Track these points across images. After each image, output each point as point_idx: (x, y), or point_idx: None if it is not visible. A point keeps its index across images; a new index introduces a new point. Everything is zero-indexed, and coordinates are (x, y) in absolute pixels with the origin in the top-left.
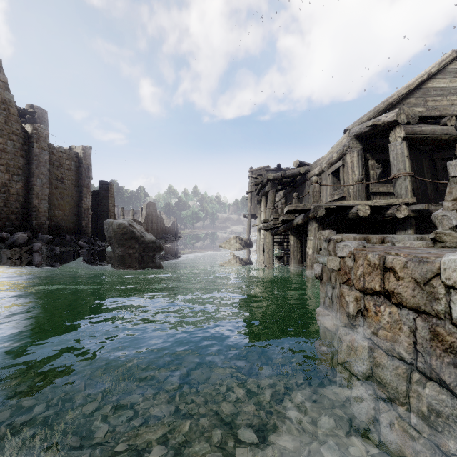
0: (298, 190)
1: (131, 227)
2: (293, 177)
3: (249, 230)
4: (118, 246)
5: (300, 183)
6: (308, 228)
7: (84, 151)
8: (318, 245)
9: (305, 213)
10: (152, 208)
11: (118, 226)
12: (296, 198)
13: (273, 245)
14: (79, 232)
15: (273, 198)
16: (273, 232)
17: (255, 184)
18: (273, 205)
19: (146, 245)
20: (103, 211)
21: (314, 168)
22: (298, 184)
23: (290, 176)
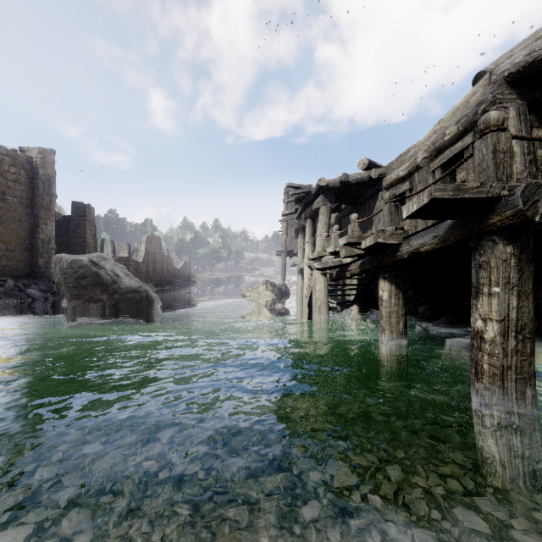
0: (363, 209)
1: (96, 266)
2: (359, 185)
3: (284, 272)
4: (71, 298)
5: (366, 197)
6: (473, 261)
7: (42, 155)
8: (520, 313)
9: (462, 219)
10: (155, 244)
11: (70, 264)
12: (392, 203)
13: (327, 295)
14: (34, 275)
15: (327, 219)
16: (332, 274)
17: (297, 200)
18: (327, 230)
19: (122, 296)
20: (78, 246)
21: (396, 167)
22: (362, 200)
23: (353, 184)
